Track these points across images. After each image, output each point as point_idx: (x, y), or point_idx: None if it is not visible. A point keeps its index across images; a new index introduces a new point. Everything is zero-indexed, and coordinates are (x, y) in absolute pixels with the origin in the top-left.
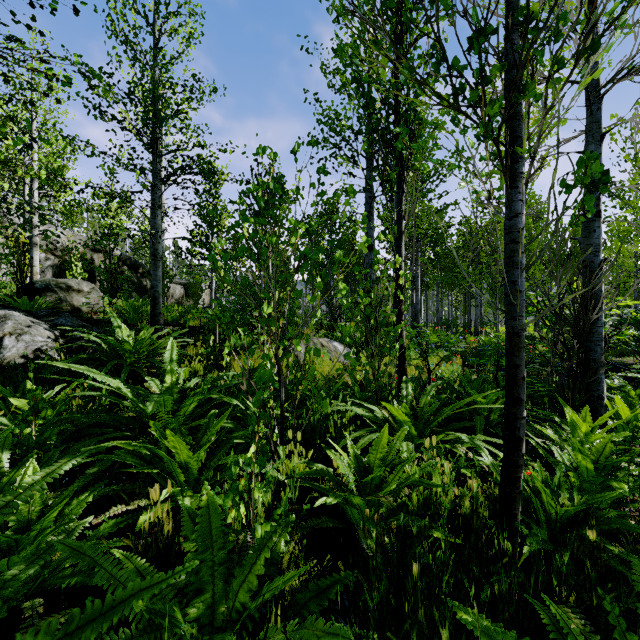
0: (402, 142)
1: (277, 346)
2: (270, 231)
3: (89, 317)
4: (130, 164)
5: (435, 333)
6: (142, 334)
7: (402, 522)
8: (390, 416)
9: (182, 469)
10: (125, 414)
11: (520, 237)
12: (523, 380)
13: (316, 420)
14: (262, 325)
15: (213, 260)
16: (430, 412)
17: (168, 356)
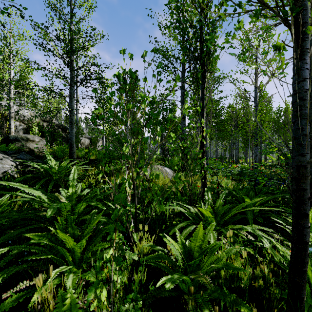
0: (211, 43)
1: (132, 172)
2: (131, 109)
3: (38, 154)
4: (58, 74)
5: (216, 162)
6: (63, 163)
7: (222, 306)
8: (199, 211)
9: (71, 252)
10: (40, 213)
11: (309, 95)
12: (308, 200)
13: (156, 215)
14: (123, 159)
15: (93, 119)
16: (223, 210)
17: (72, 176)
